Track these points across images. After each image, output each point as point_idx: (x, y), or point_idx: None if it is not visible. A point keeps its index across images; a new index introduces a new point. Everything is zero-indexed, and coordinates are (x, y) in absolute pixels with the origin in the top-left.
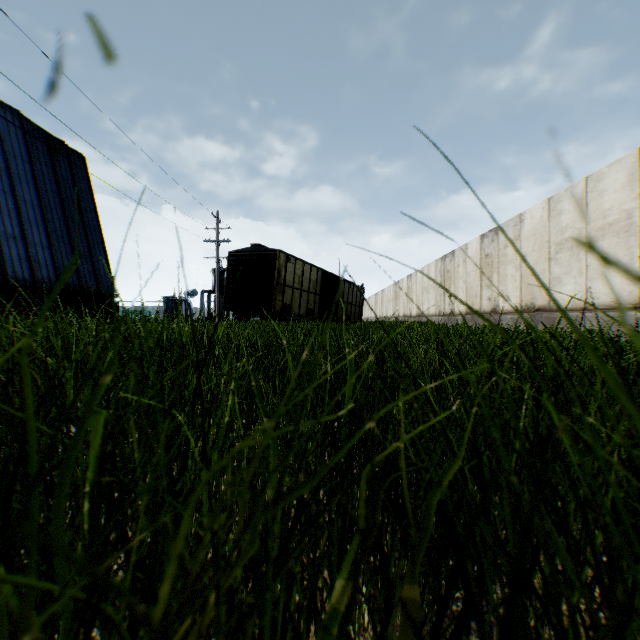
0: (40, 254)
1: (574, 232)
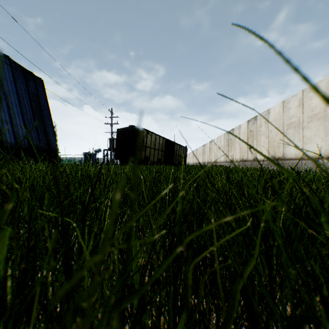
0: (20, 130)
1: (296, 119)
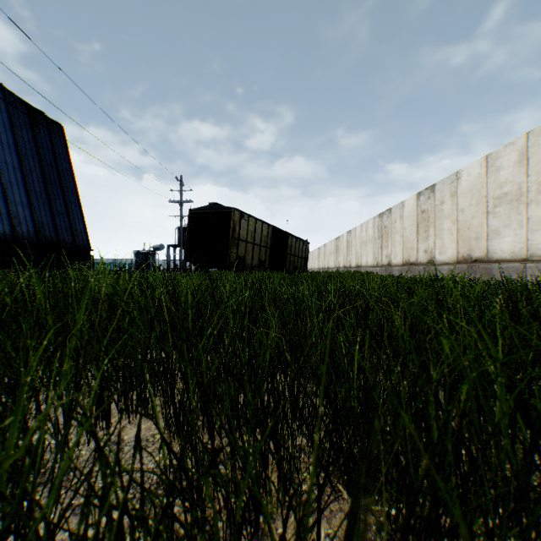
0: (20, 211)
1: (514, 186)
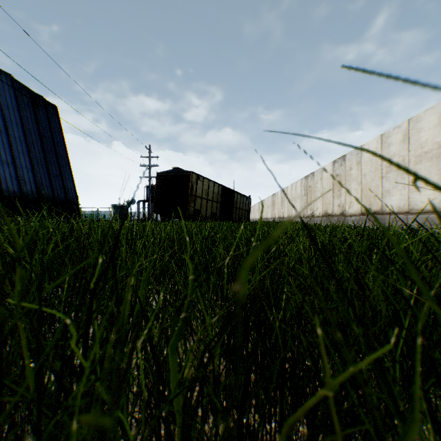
0: (25, 174)
1: (399, 158)
